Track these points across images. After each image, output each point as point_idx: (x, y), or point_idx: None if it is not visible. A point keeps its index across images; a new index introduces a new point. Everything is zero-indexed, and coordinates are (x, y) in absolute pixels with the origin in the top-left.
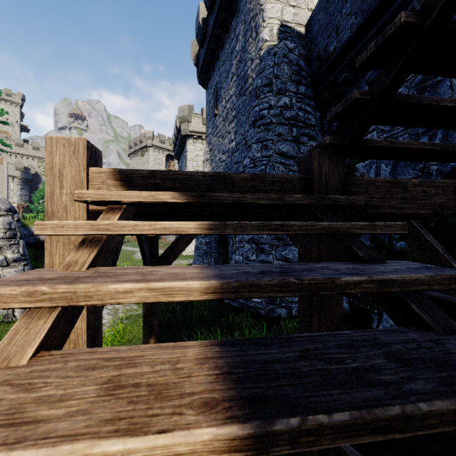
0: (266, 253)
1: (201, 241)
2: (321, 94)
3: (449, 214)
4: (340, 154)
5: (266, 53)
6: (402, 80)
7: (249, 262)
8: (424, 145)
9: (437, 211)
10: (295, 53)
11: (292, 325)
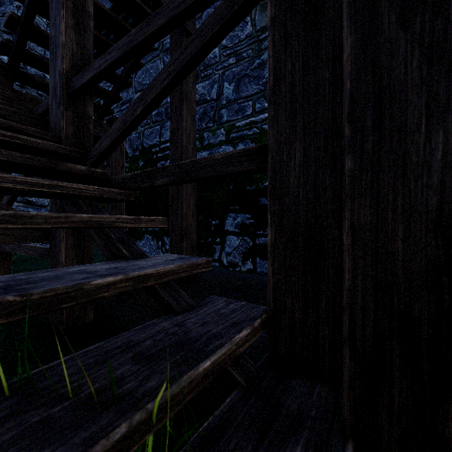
0: None
1: None
2: None
3: None
4: (9, 74)
5: (8, 0)
6: (25, 43)
7: None
8: None
9: None
10: (43, 20)
11: None
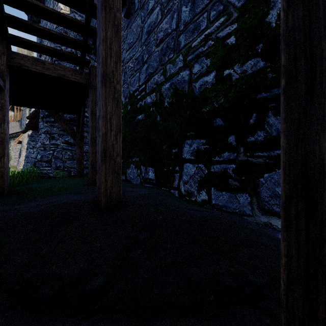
0: (55, 139)
1: (30, 151)
2: (96, 52)
3: (67, 79)
4: (3, 38)
5: None
6: (1, 6)
7: (44, 146)
8: (48, 47)
9: (61, 77)
10: None
11: (63, 175)
